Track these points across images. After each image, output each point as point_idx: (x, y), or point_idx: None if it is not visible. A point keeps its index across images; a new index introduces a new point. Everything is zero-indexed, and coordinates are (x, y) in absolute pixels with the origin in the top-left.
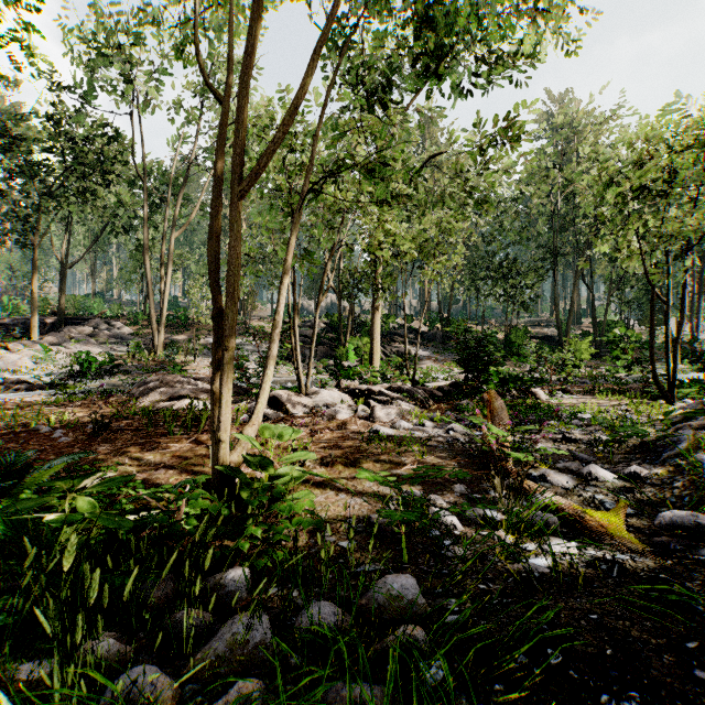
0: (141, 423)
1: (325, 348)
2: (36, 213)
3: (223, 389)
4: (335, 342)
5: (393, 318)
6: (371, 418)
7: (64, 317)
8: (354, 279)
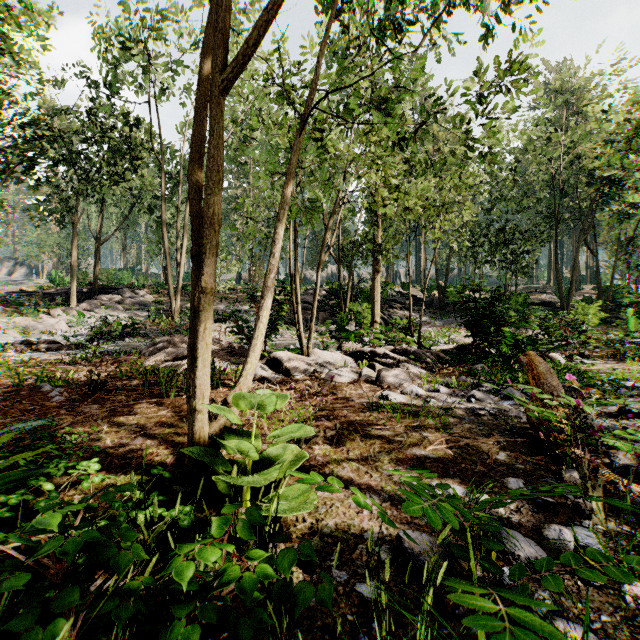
0: (140, 383)
1: (326, 314)
2: (74, 195)
3: (198, 343)
4: (335, 308)
5: (391, 285)
6: (378, 381)
7: (98, 287)
8: (353, 247)
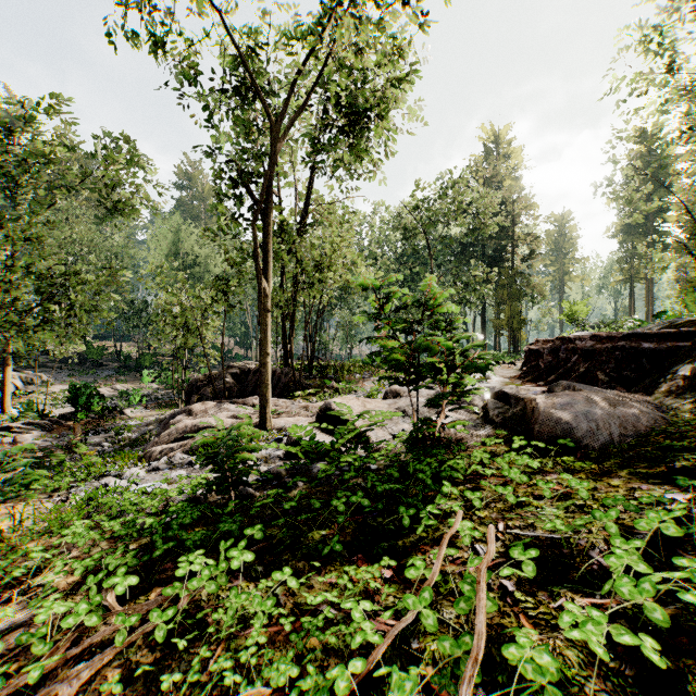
0: None
1: None
2: None
3: None
4: None
5: None
6: (16, 442)
7: None
8: None
